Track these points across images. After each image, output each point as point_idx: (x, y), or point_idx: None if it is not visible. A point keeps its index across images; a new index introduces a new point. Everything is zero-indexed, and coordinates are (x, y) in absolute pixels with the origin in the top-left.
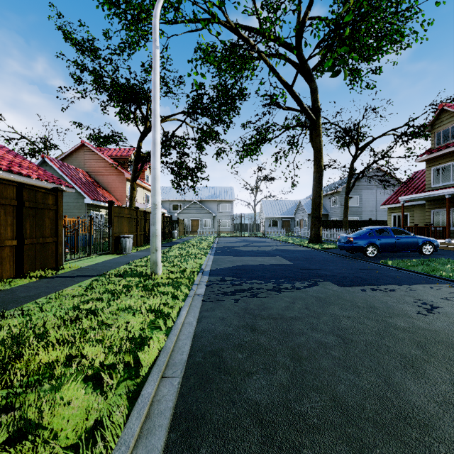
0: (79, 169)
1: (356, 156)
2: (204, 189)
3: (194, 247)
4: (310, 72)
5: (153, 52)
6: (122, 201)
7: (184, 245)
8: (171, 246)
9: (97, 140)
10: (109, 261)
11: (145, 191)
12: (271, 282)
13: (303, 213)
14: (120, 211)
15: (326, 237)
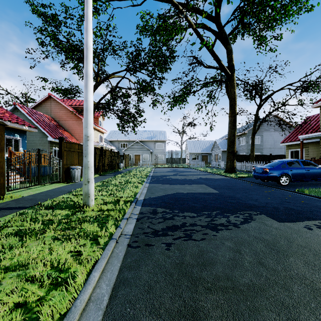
0: (45, 115)
1: (260, 105)
2: (144, 132)
3: (133, 176)
4: (226, 37)
5: None
6: (80, 140)
7: (126, 174)
8: (115, 175)
9: (58, 91)
10: (54, 190)
11: (99, 133)
12: (204, 215)
13: (218, 149)
14: (70, 146)
15: (237, 168)
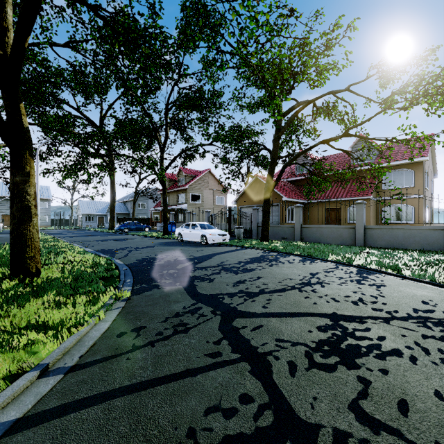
0: None
1: (139, 183)
2: None
3: None
4: None
5: (37, 164)
6: None
7: None
8: None
9: None
10: None
11: None
12: (82, 237)
13: None
14: None
15: None
